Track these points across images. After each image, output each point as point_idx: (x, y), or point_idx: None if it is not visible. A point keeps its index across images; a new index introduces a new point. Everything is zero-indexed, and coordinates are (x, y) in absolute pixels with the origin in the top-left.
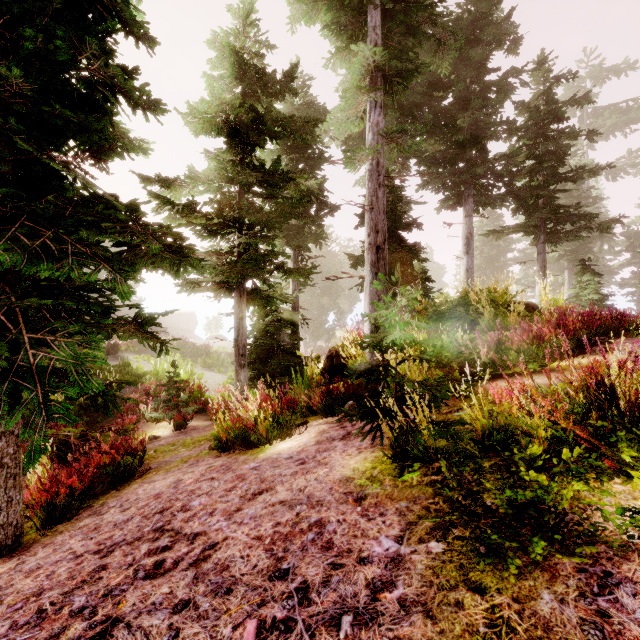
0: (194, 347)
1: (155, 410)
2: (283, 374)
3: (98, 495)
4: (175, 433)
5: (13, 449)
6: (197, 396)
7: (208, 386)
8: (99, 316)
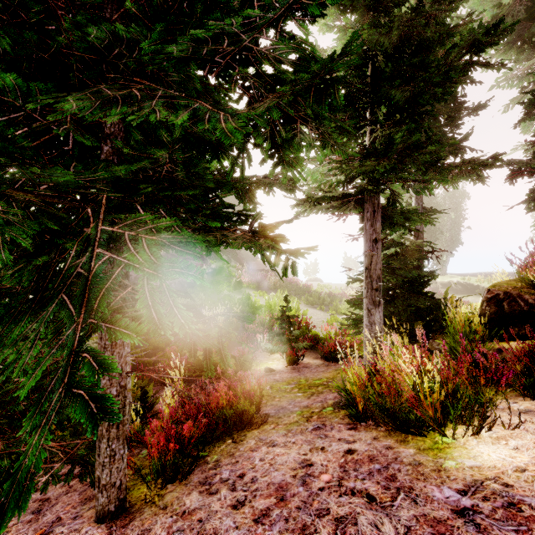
0: (297, 287)
1: (269, 341)
2: (410, 318)
3: (215, 442)
4: (288, 368)
5: (116, 389)
6: (305, 331)
7: (313, 322)
8: (207, 219)
